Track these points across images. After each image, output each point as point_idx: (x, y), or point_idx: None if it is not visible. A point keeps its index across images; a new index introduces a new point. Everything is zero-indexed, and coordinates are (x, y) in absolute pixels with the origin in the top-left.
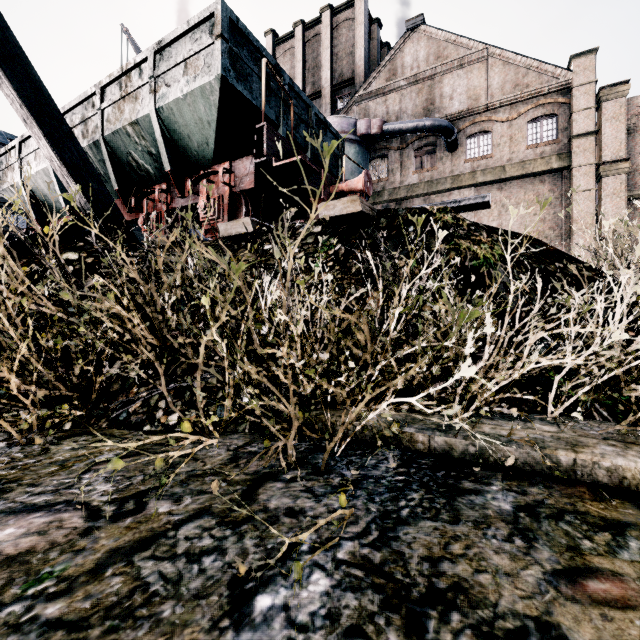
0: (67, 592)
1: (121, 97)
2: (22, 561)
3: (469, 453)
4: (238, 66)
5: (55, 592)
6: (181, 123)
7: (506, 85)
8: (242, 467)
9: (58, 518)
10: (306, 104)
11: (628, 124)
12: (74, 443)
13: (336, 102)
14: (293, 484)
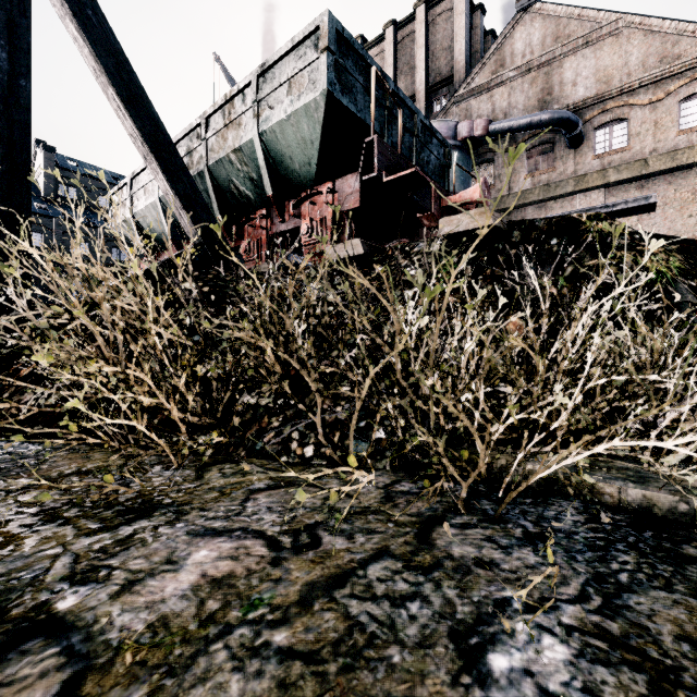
0: (285, 621)
1: (225, 125)
2: (229, 584)
3: (679, 512)
4: (343, 78)
5: (274, 620)
6: (283, 145)
7: (649, 59)
8: (401, 507)
9: (242, 545)
10: (411, 111)
11: None
12: (222, 470)
13: (432, 105)
14: (468, 531)
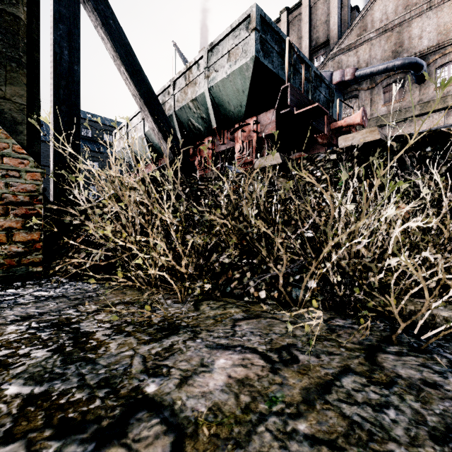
0: (300, 415)
1: (186, 85)
2: (249, 384)
3: None
4: (264, 47)
5: (292, 413)
6: (224, 94)
7: None
8: (344, 337)
9: (245, 357)
10: (307, 65)
11: None
12: (209, 305)
13: (313, 62)
14: (404, 358)
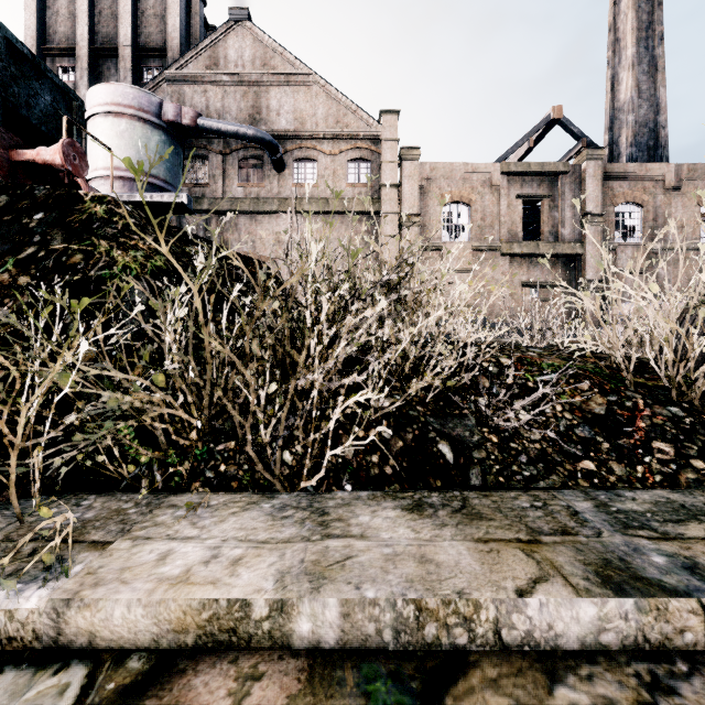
0: None
1: None
2: None
3: None
4: None
5: None
6: None
7: (330, 118)
8: None
9: None
10: None
11: (420, 185)
12: None
13: (142, 71)
14: None
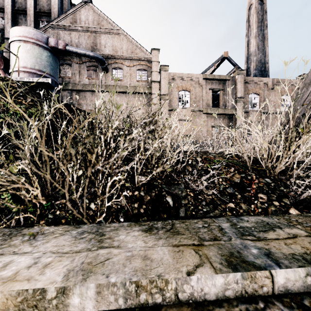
0: None
1: None
2: None
3: None
4: None
5: None
6: None
7: (128, 50)
8: None
9: None
10: None
11: (168, 82)
12: None
13: (39, 22)
14: None
